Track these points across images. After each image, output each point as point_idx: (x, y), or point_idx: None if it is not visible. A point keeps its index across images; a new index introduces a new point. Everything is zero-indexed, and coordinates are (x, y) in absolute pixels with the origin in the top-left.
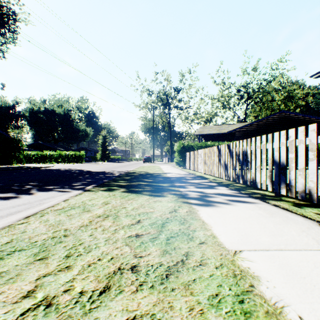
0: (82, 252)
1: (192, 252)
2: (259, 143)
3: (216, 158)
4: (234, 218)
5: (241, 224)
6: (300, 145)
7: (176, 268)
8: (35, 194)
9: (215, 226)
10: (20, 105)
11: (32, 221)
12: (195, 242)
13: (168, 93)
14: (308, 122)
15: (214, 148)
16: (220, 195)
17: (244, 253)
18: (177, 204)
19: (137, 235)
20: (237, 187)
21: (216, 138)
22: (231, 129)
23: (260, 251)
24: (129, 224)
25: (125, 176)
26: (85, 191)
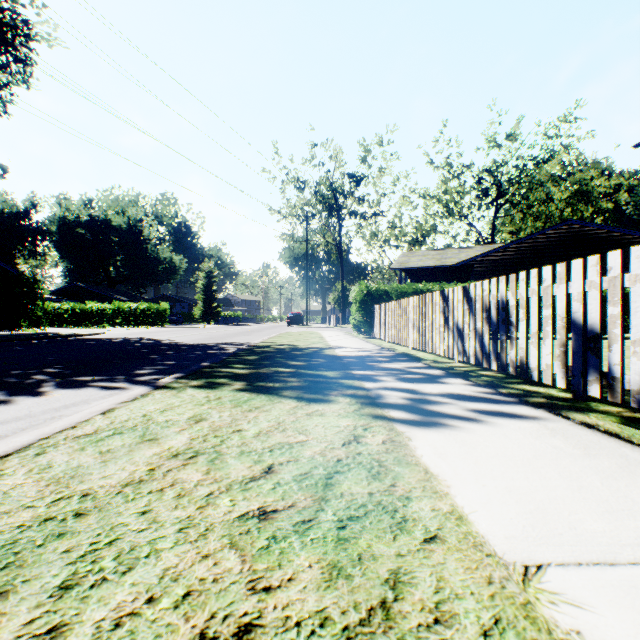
0: (109, 573)
1: (408, 573)
2: (535, 284)
3: (439, 317)
4: (499, 461)
5: (520, 477)
6: (636, 286)
7: (369, 637)
8: (49, 395)
9: (457, 483)
10: (41, 211)
11: (11, 470)
12: (414, 537)
13: (338, 186)
14: (623, 243)
15: (435, 296)
16: (455, 398)
17: (551, 576)
18: (361, 421)
19: (262, 512)
20: (486, 378)
21: (434, 277)
22: (466, 258)
23: (593, 569)
24: (246, 477)
25: (248, 354)
26: (156, 388)
